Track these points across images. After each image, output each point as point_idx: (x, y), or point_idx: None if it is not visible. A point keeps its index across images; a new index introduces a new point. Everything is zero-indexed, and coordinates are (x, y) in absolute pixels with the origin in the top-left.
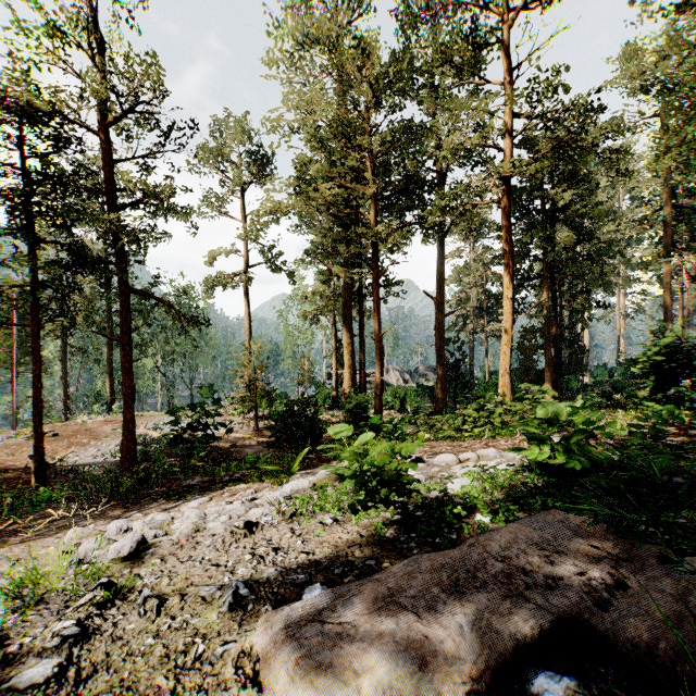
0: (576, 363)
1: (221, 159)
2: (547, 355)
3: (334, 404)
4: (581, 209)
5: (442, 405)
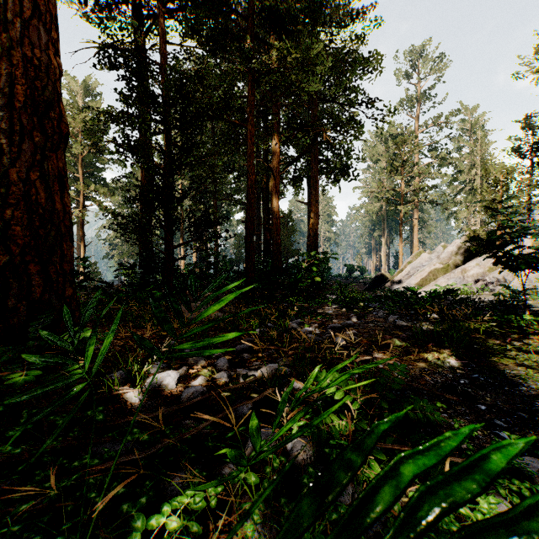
0: None
1: None
2: None
3: None
4: None
5: None
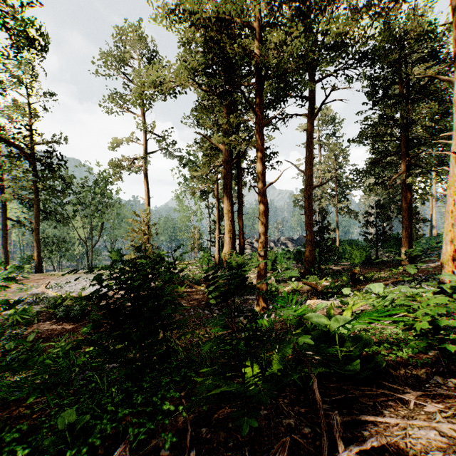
0: (413, 232)
1: (123, 63)
2: (404, 221)
3: (217, 265)
4: (441, 86)
5: (310, 266)
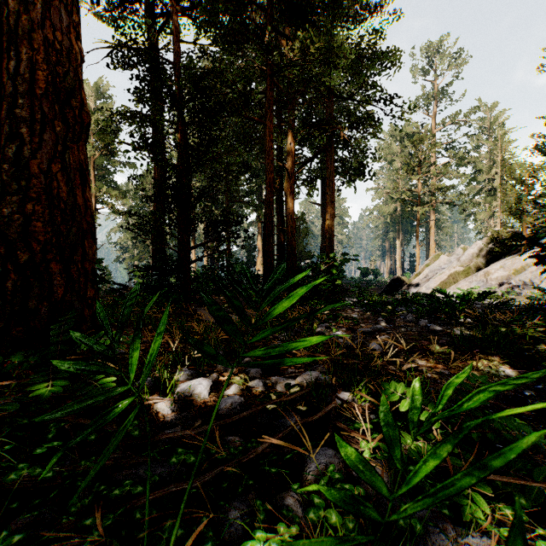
0: None
1: None
2: None
3: None
4: None
5: None
